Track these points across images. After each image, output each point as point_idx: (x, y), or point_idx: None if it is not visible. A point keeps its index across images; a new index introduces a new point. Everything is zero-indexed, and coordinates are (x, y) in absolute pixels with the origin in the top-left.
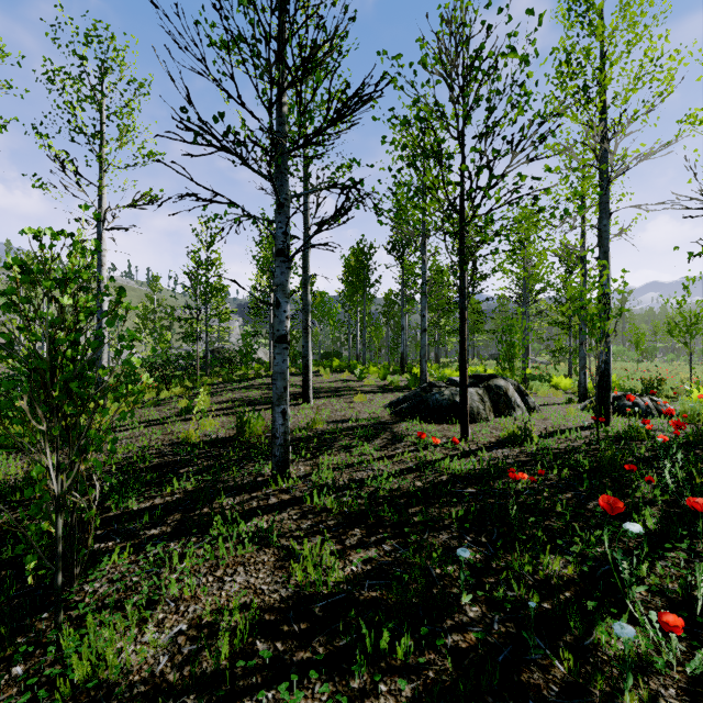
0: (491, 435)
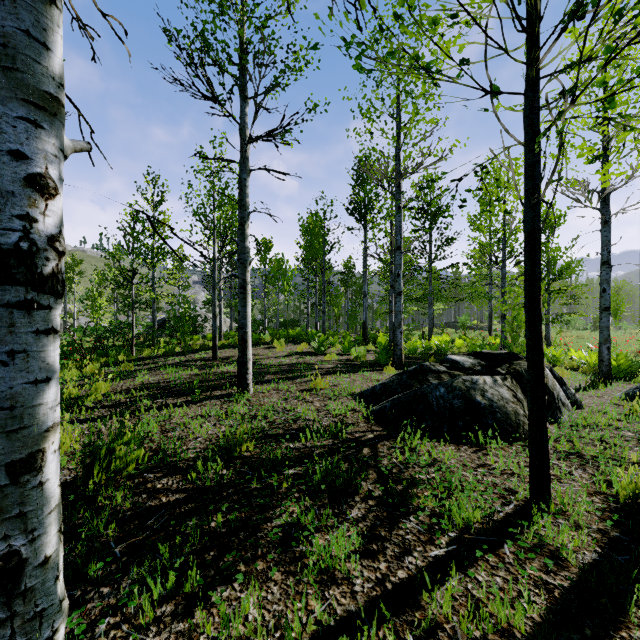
0: (580, 485)
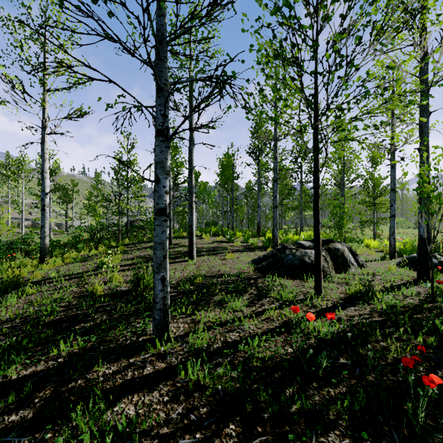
0: (339, 291)
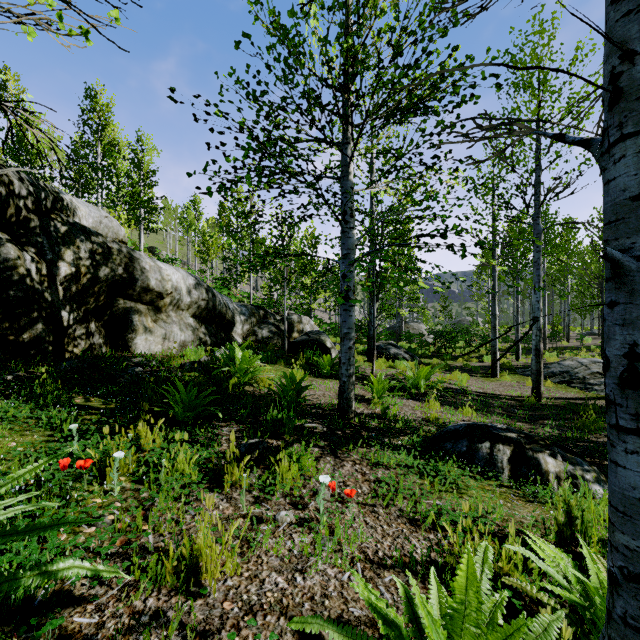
0: None
